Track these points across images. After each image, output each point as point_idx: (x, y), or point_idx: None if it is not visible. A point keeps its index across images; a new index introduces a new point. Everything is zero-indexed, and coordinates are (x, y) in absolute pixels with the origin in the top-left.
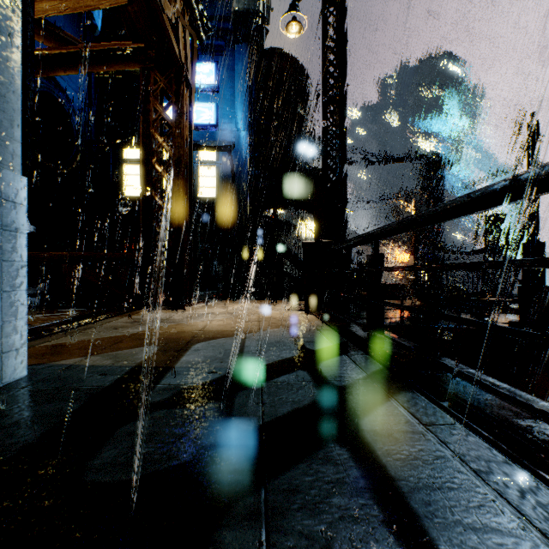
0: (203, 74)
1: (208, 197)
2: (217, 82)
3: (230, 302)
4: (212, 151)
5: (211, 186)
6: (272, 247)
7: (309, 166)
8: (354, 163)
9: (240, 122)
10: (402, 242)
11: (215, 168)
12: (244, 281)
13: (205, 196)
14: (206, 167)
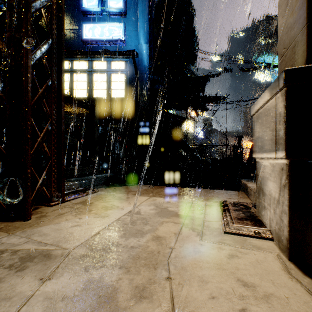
0: (114, 0)
1: (118, 97)
2: (124, 6)
3: (123, 191)
4: (119, 55)
5: (120, 89)
6: (167, 135)
7: (194, 75)
8: (230, 70)
9: (142, 37)
10: (249, 135)
11: (124, 75)
12: (145, 161)
13: (116, 96)
14: (116, 74)
